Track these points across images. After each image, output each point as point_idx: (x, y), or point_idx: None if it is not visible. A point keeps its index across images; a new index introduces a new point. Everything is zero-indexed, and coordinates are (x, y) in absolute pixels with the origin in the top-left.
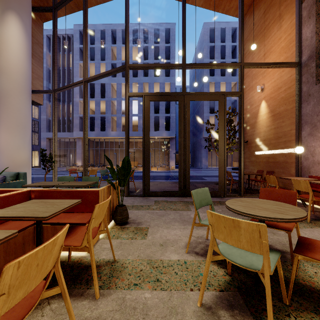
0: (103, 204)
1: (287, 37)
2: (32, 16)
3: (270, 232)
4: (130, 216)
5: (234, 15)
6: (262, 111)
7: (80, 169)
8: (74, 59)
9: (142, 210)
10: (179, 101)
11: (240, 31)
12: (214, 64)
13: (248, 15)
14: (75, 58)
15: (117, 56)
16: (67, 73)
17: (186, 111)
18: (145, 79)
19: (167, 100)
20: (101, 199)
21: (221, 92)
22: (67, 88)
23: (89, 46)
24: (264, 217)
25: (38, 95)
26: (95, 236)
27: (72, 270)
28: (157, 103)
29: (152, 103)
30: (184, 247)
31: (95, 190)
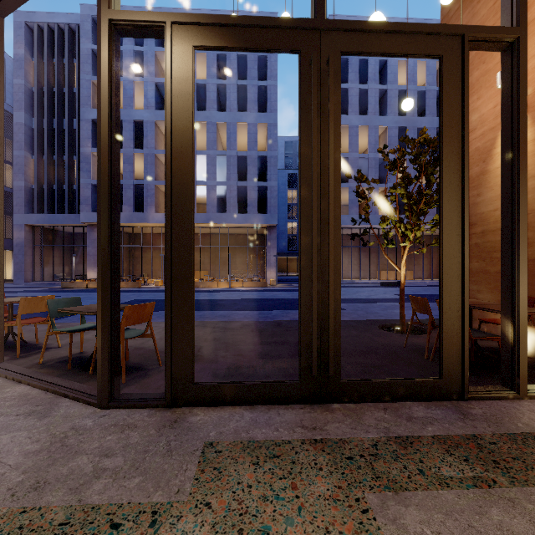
0: None
1: None
2: None
3: None
4: None
5: None
6: None
7: (89, 286)
8: (81, 72)
9: None
10: (302, 53)
11: None
12: None
13: None
14: (83, 70)
15: None
16: (67, 99)
17: (328, 85)
18: (220, 115)
19: (260, 48)
20: None
21: (453, 26)
22: None
23: None
24: None
25: None
26: None
27: None
28: (244, 162)
29: (233, 161)
30: None
31: None
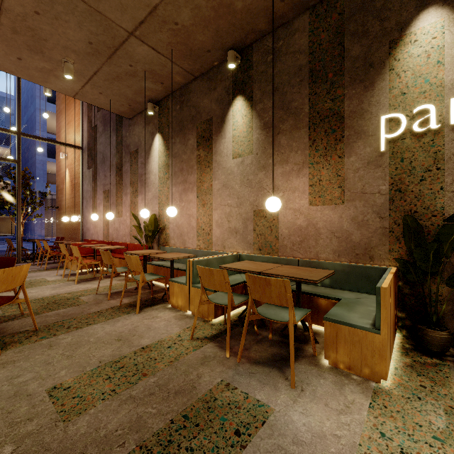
0: None
1: (78, 120)
2: None
3: None
4: None
5: None
6: (67, 178)
7: None
8: None
9: None
10: None
11: (17, 100)
12: None
13: None
14: None
15: None
16: None
17: None
18: None
19: None
20: None
21: None
22: None
23: None
24: None
25: None
26: None
27: None
28: None
29: None
30: None
31: None
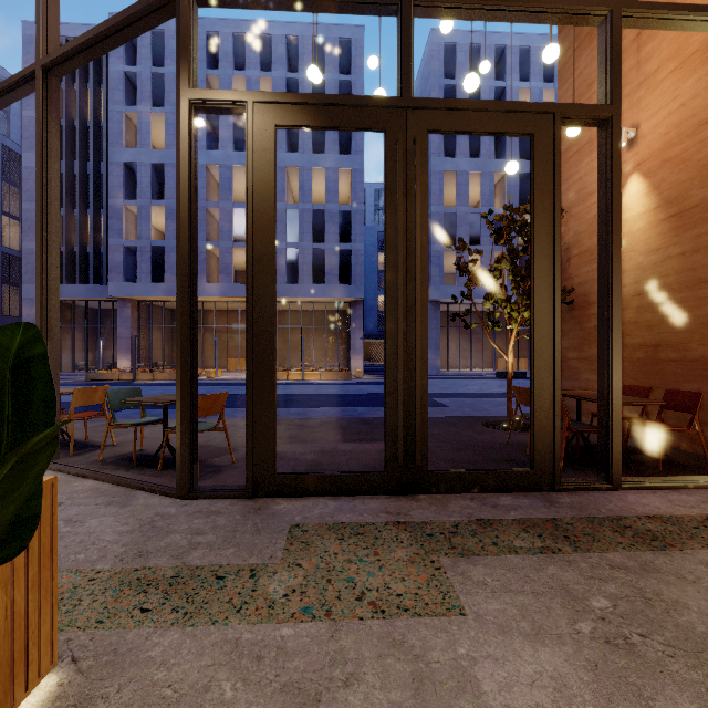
0: None
1: None
2: None
3: None
4: None
5: None
6: (629, 206)
7: (122, 378)
8: (110, 101)
9: (209, 621)
10: (387, 132)
11: None
12: None
13: None
14: (112, 99)
15: None
16: (92, 136)
17: (414, 167)
18: (290, 157)
19: (344, 127)
20: None
21: (543, 104)
22: None
23: (149, 69)
24: None
25: None
26: None
27: None
28: (321, 218)
29: (307, 217)
30: None
31: None
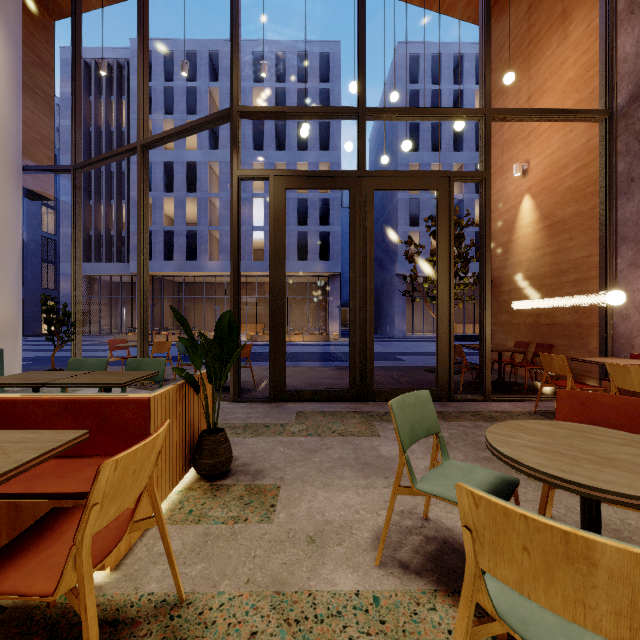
0: (135, 453)
1: (581, 57)
2: (29, 4)
3: (574, 495)
4: (237, 453)
5: (464, 17)
6: (524, 217)
7: None
8: (130, 111)
9: (268, 436)
10: (350, 191)
11: (484, 39)
12: (427, 110)
13: (493, 18)
14: (132, 109)
15: (220, 107)
16: (116, 140)
17: (366, 212)
18: (278, 154)
19: (325, 188)
20: (158, 421)
21: (443, 172)
22: (103, 161)
23: (162, 84)
24: (626, 496)
25: (42, 179)
26: (114, 544)
27: (52, 639)
28: (304, 205)
29: (293, 205)
30: (369, 545)
31: (141, 399)
